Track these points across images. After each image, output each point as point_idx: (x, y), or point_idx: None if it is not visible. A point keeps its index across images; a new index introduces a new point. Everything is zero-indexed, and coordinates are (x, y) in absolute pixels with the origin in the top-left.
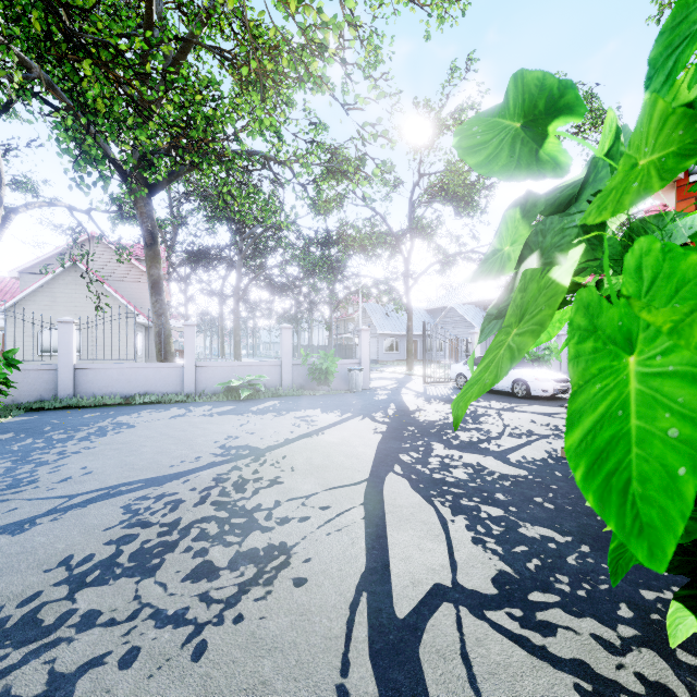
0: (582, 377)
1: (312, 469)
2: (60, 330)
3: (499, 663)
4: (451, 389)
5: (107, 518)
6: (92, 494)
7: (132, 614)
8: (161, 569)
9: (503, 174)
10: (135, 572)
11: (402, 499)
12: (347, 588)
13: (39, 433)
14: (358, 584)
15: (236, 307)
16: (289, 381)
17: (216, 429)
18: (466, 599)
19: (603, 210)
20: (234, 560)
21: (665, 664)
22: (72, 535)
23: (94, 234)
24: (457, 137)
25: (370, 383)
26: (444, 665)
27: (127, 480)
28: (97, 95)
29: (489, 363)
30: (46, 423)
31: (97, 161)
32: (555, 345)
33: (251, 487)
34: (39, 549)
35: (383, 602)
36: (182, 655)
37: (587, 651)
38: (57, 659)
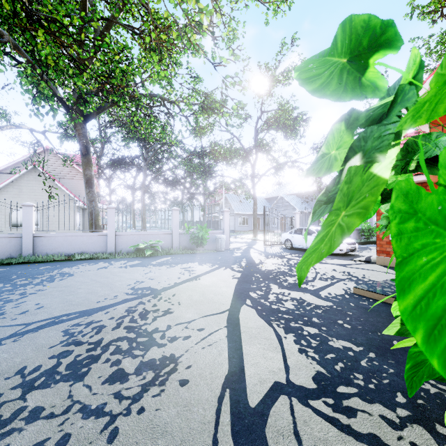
0: (405, 249)
1: (192, 303)
2: (23, 211)
3: (319, 438)
4: (281, 249)
5: (51, 339)
6: (42, 323)
7: (66, 409)
8: (88, 375)
9: (333, 97)
10: (70, 378)
11: (252, 323)
12: (216, 386)
13: (8, 280)
14: (223, 383)
15: (143, 196)
16: (177, 244)
17: (128, 276)
18: (296, 392)
19: (418, 119)
20: (139, 367)
21: (429, 435)
22: (26, 352)
23: (48, 148)
24: (297, 72)
25: (230, 245)
26: (283, 441)
27: (67, 312)
28: (48, 54)
29: (323, 236)
30: (13, 273)
31: (48, 98)
32: None
33: (151, 316)
34: (2, 362)
35: (241, 396)
36: (100, 438)
37: (378, 428)
38: (10, 445)
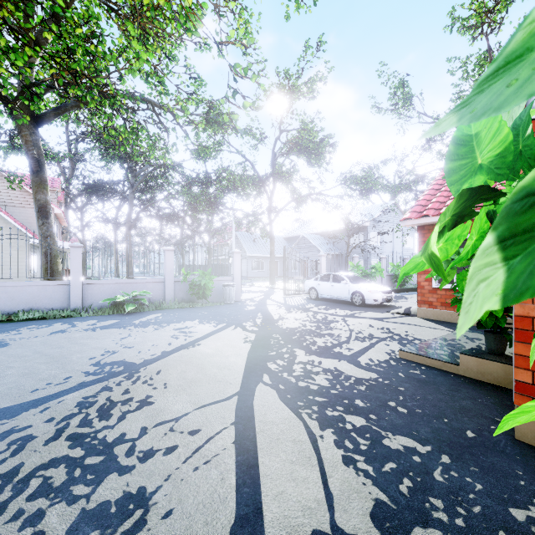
0: None
1: (184, 385)
2: None
3: None
4: (305, 299)
5: None
6: None
7: None
8: None
9: None
10: None
11: (272, 414)
12: None
13: None
14: None
15: (128, 233)
16: (171, 296)
17: (94, 344)
18: None
19: None
20: (75, 526)
21: None
22: None
23: None
24: None
25: (241, 296)
26: None
27: None
28: None
29: None
30: None
31: None
32: (379, 265)
33: (117, 411)
34: None
35: None
36: None
37: None
38: None
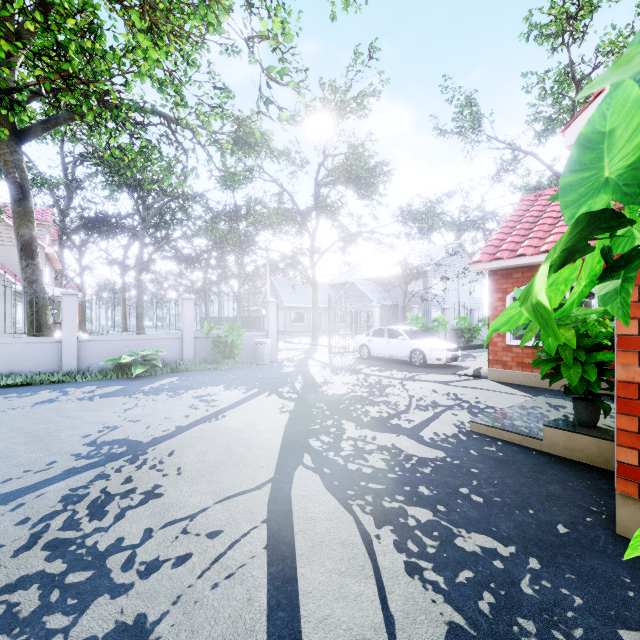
0: None
1: (204, 470)
2: None
3: None
4: (355, 359)
5: None
6: None
7: None
8: None
9: None
10: None
11: (314, 507)
12: None
13: None
14: None
15: (139, 278)
16: (191, 355)
17: (91, 418)
18: None
19: None
20: None
21: None
22: None
23: None
24: None
25: (278, 355)
26: None
27: None
28: None
29: None
30: None
31: None
32: (443, 318)
33: (114, 507)
34: None
35: None
36: None
37: None
38: None
